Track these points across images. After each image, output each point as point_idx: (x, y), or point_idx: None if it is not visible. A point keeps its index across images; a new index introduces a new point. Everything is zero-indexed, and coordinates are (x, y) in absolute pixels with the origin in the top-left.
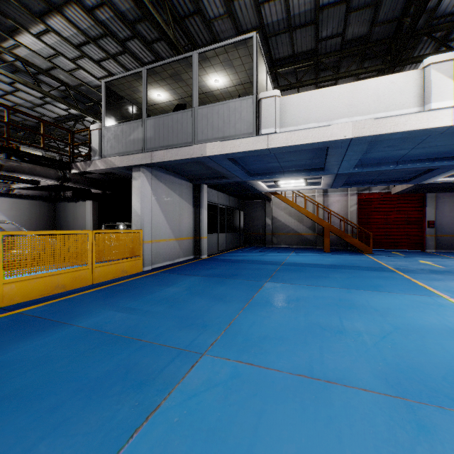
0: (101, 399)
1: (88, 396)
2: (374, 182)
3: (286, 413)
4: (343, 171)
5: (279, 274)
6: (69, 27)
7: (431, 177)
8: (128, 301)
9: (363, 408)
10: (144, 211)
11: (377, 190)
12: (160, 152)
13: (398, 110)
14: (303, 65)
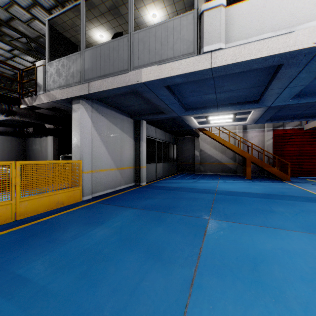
0: None
1: None
2: (296, 117)
3: None
4: (278, 103)
5: (218, 206)
6: None
7: None
8: (30, 259)
9: None
10: (83, 142)
11: (290, 126)
12: (97, 82)
13: None
14: None
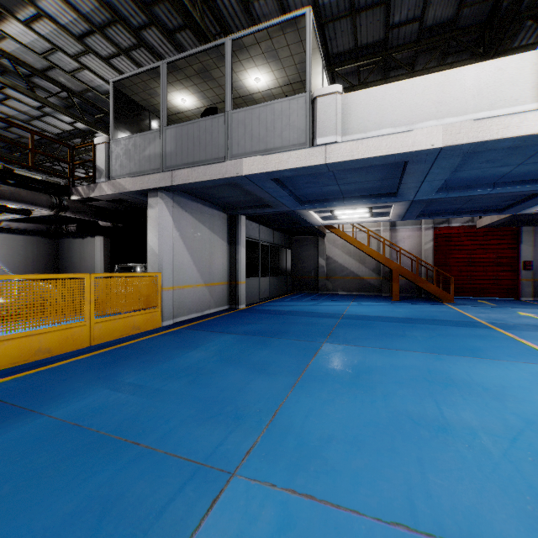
0: None
1: None
2: (458, 212)
3: None
4: (422, 196)
5: (339, 331)
6: (66, 11)
7: (533, 205)
8: (133, 373)
9: None
10: (163, 249)
11: (458, 223)
12: (183, 172)
13: (508, 107)
14: (368, 63)
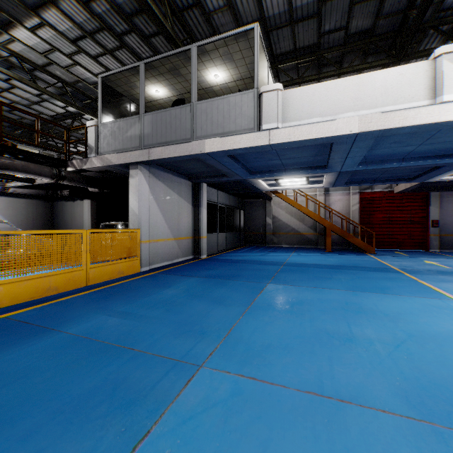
0: (83, 422)
1: (68, 418)
2: (378, 181)
3: (295, 442)
4: (347, 168)
5: (280, 275)
6: (64, 20)
7: (437, 175)
8: (123, 305)
9: (384, 436)
10: (141, 210)
11: (379, 189)
12: (158, 149)
13: (407, 103)
14: (305, 61)
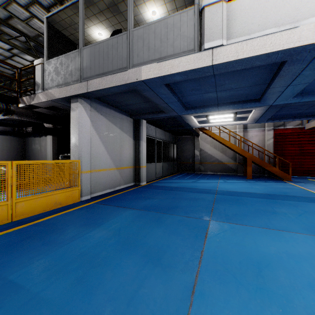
0: None
1: None
2: (298, 116)
3: None
4: (279, 101)
5: (219, 206)
6: None
7: None
8: (24, 263)
9: None
10: (82, 142)
11: (291, 126)
12: (95, 81)
13: None
14: None
